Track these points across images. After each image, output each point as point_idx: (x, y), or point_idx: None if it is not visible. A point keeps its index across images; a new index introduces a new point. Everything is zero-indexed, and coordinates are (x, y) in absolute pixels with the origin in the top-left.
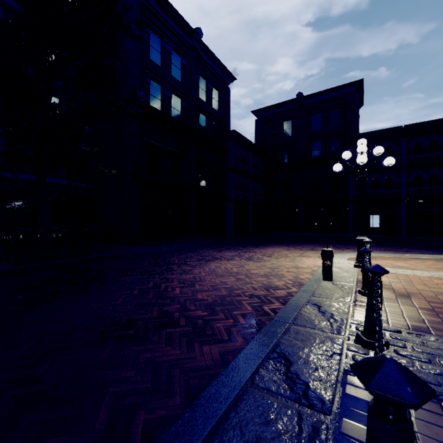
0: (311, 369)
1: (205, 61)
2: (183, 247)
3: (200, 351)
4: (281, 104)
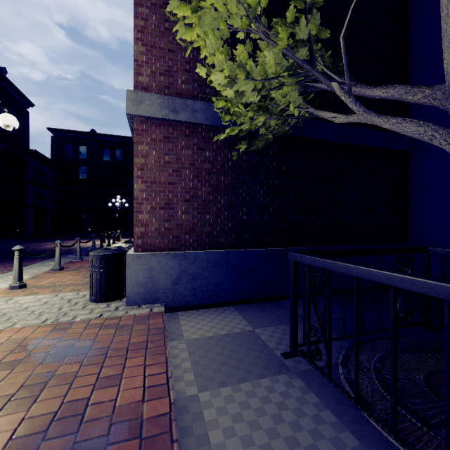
0: (97, 248)
1: (7, 89)
2: (3, 243)
3: (73, 251)
4: (77, 132)
